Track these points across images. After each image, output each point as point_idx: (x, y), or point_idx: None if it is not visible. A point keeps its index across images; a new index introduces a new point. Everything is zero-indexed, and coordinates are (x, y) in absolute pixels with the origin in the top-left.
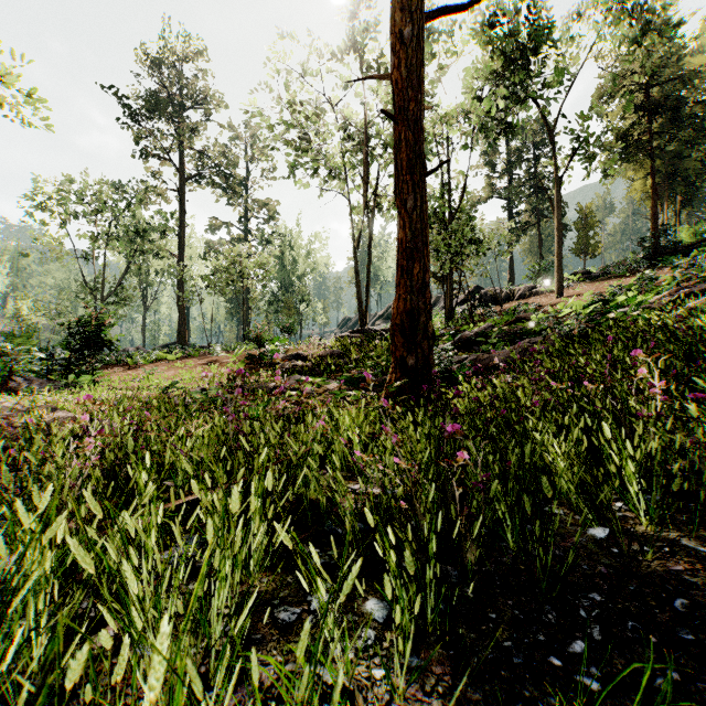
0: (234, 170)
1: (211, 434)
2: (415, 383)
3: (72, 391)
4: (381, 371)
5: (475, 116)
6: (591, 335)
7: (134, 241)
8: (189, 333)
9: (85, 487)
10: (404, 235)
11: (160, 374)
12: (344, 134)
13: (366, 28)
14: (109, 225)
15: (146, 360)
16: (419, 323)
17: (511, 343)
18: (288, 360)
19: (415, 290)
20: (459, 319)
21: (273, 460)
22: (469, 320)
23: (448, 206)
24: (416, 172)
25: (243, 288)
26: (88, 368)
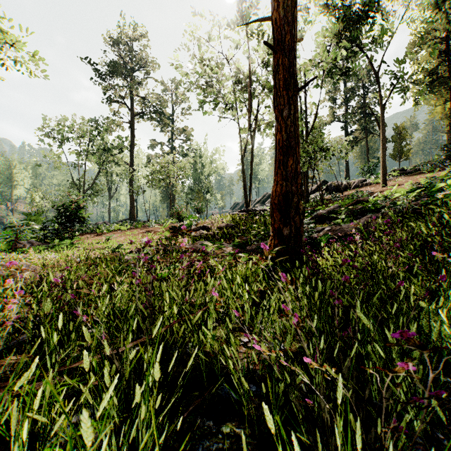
0: (165, 109)
1: (129, 290)
2: (289, 248)
3: (51, 251)
4: (260, 237)
5: (325, 63)
6: (423, 212)
7: (102, 155)
8: (137, 213)
9: (26, 333)
10: (280, 137)
11: (115, 239)
12: (235, 81)
13: (250, 7)
14: (88, 145)
15: (108, 230)
16: (292, 203)
17: (354, 218)
18: (197, 230)
19: (289, 178)
20: (313, 202)
21: (175, 316)
22: (320, 203)
23: (305, 126)
24: (290, 89)
25: (169, 183)
26: (71, 235)
